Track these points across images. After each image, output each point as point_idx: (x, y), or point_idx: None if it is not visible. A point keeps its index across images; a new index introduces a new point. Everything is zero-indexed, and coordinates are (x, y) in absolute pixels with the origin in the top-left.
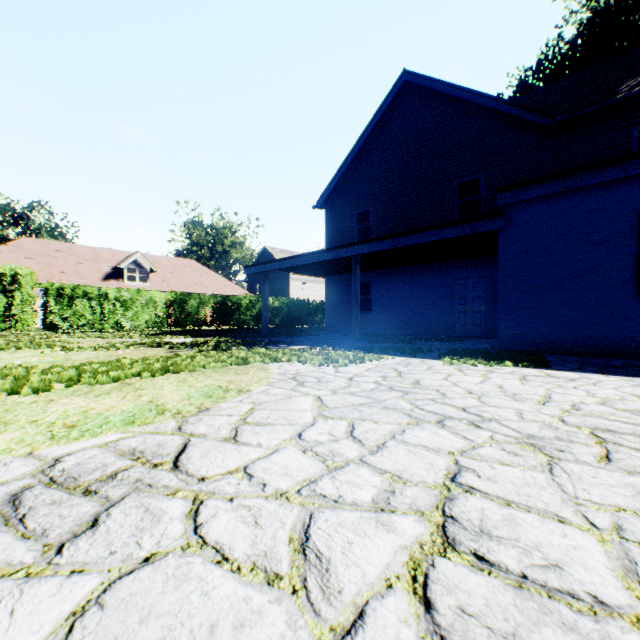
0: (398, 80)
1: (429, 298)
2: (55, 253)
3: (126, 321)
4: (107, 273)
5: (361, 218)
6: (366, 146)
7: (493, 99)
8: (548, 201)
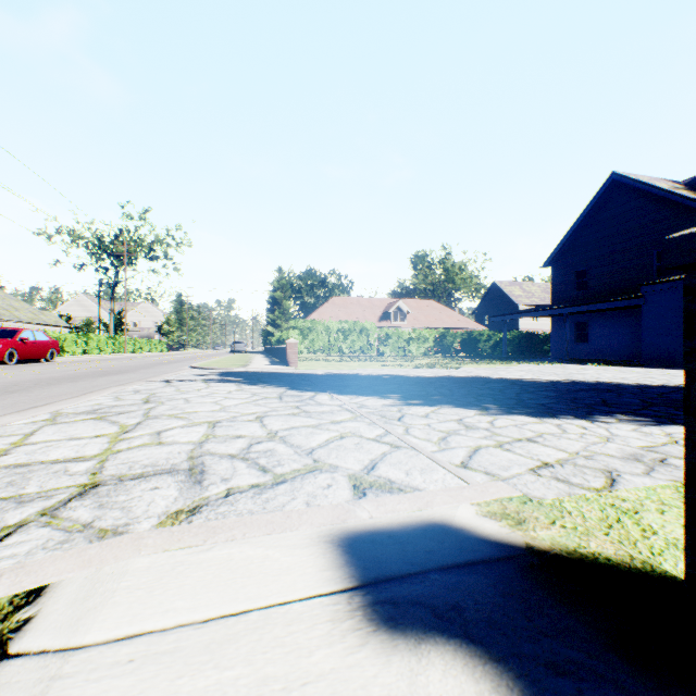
0: (607, 179)
1: (633, 334)
2: (350, 305)
3: (414, 350)
4: (379, 316)
5: (579, 274)
6: (583, 223)
7: (679, 197)
8: (664, 292)
